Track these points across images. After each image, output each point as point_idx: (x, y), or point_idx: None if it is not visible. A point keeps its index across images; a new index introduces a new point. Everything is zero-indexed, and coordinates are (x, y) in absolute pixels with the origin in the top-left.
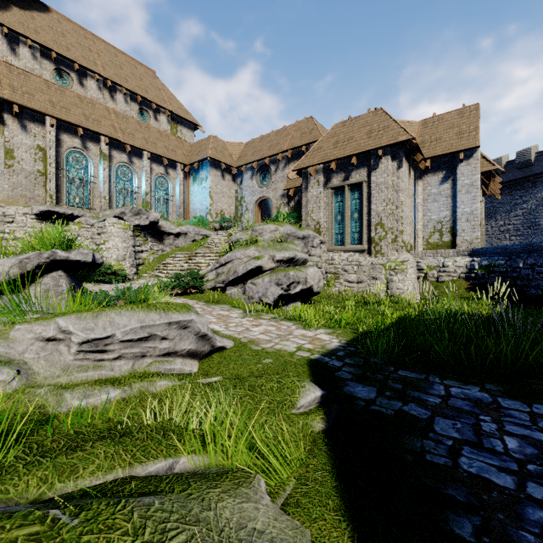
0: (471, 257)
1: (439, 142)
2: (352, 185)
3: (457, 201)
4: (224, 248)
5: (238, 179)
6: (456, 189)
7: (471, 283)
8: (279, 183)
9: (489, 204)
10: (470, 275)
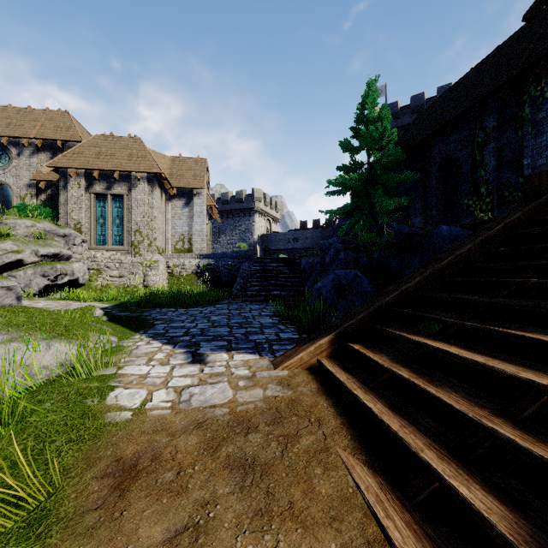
0: (199, 259)
1: (182, 177)
2: (115, 195)
3: (193, 221)
4: None
5: None
6: (192, 213)
7: (198, 276)
8: (24, 171)
9: (222, 223)
10: (198, 271)
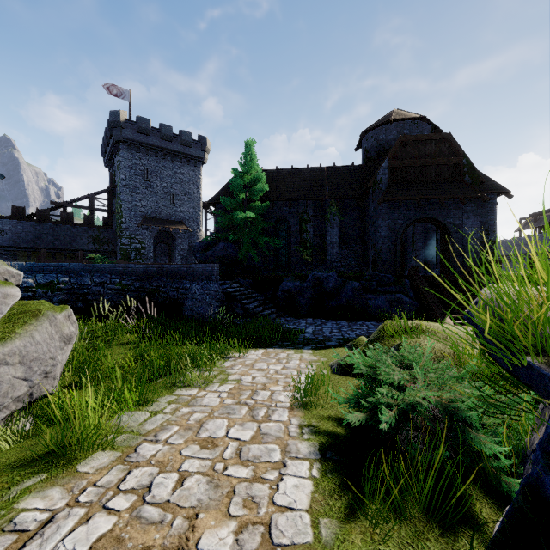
0: None
1: None
2: None
3: None
4: None
5: None
6: None
7: None
8: None
9: None
10: (28, 294)
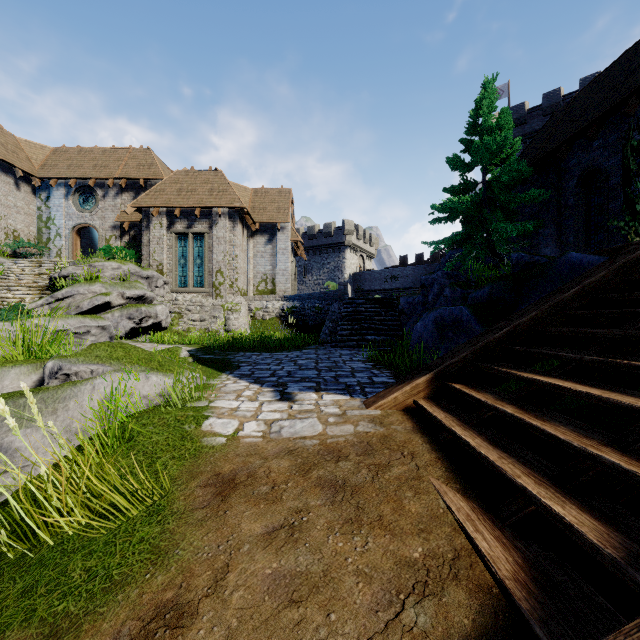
0: (283, 302)
1: (265, 211)
2: (196, 233)
3: (277, 260)
4: (59, 282)
5: (43, 193)
6: (276, 250)
7: (282, 320)
8: (109, 212)
9: (308, 261)
10: (282, 314)
